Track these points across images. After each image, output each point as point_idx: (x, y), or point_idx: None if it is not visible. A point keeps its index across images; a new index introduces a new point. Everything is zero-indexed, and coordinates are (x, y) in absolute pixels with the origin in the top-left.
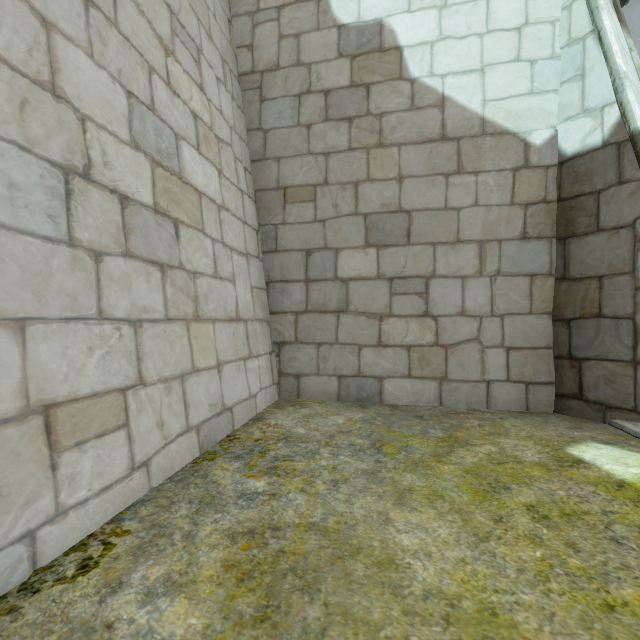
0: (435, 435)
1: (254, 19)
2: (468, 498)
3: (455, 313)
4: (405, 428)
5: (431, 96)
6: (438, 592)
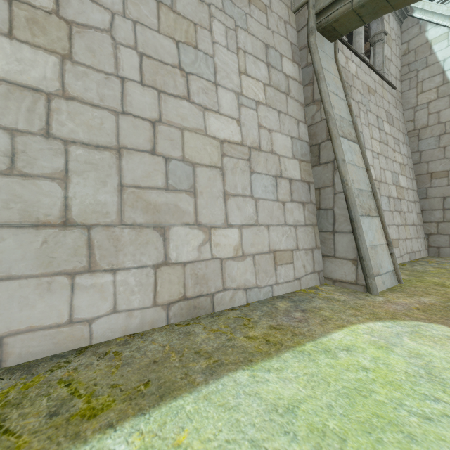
0: None
1: (414, 109)
2: None
3: None
4: None
5: None
6: None
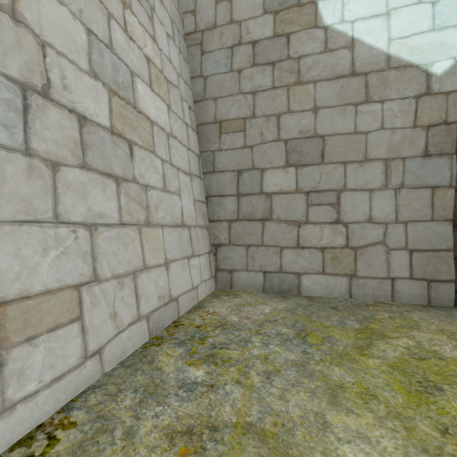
0: (352, 326)
1: None
2: (402, 399)
3: (363, 220)
4: (324, 318)
5: (342, 39)
6: None
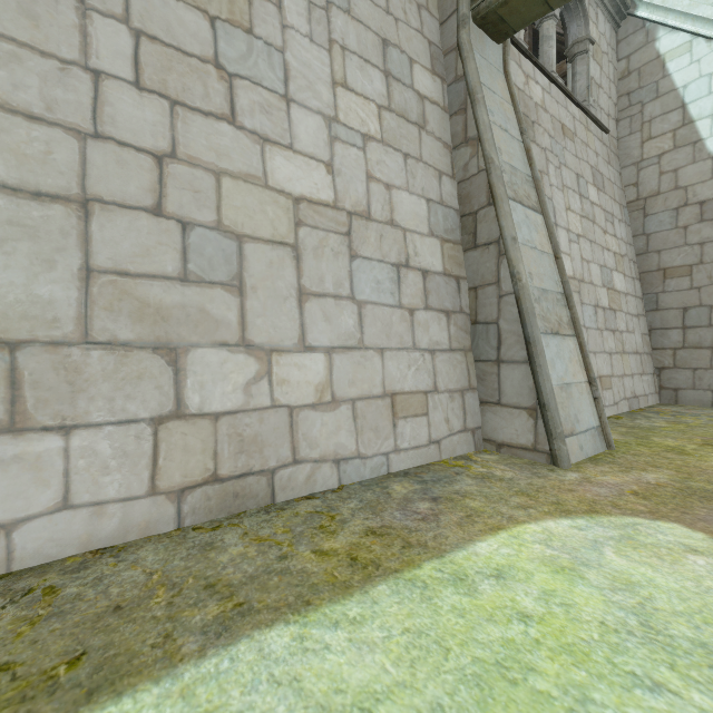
0: None
1: (638, 166)
2: None
3: None
4: None
5: None
6: None
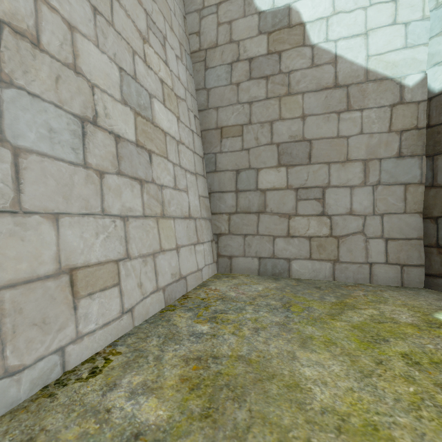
0: (330, 300)
1: (201, 14)
2: (355, 346)
3: (345, 213)
4: (307, 295)
5: (326, 56)
6: (332, 410)
